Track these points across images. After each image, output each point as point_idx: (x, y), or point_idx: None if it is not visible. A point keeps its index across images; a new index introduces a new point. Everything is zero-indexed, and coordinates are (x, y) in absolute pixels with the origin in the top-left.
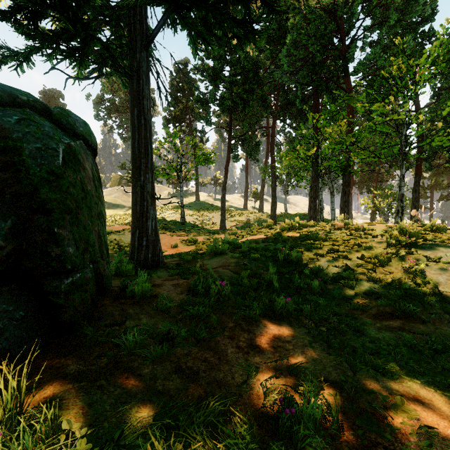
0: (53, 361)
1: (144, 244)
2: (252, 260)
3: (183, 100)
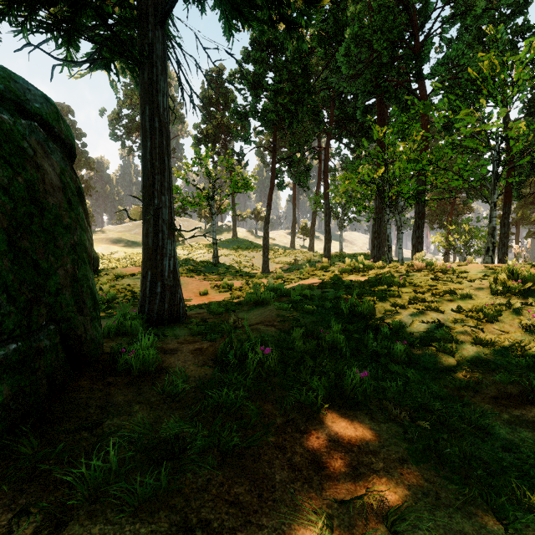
0: None
1: (158, 290)
2: (306, 313)
3: (217, 115)
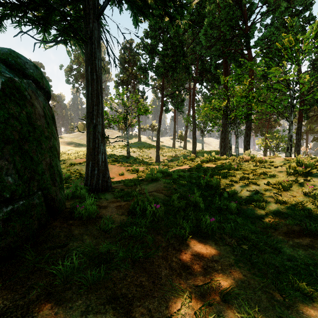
0: None
1: (96, 172)
2: (181, 185)
3: (129, 69)
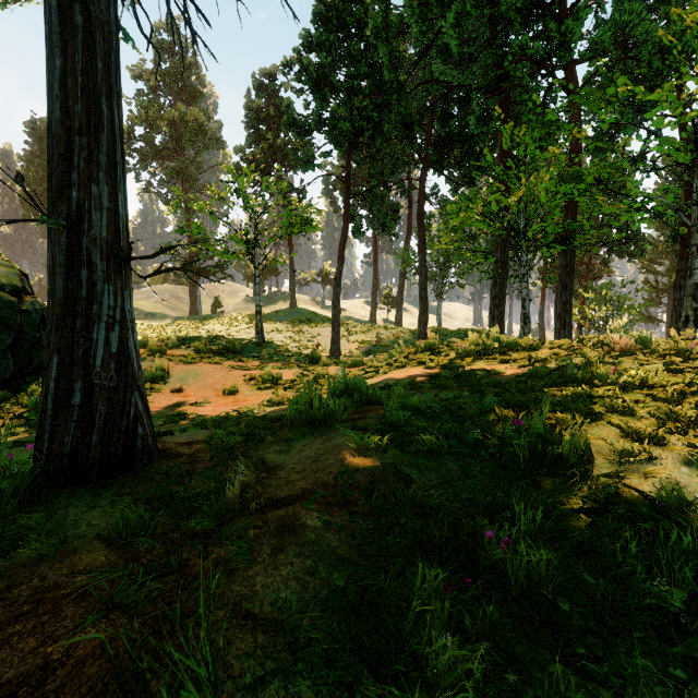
0: None
1: (76, 401)
2: (424, 454)
3: (268, 134)
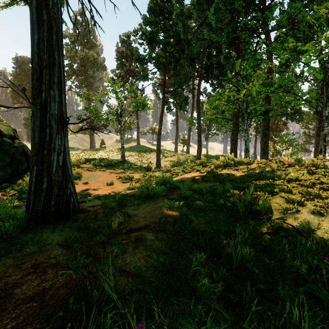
0: None
1: (44, 186)
2: (198, 210)
3: (127, 64)
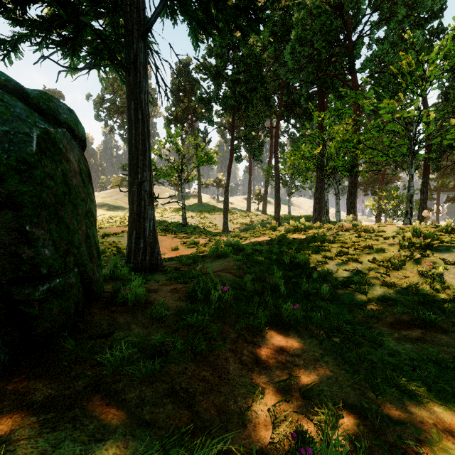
0: (19, 384)
1: (141, 246)
2: (256, 263)
3: (185, 100)
